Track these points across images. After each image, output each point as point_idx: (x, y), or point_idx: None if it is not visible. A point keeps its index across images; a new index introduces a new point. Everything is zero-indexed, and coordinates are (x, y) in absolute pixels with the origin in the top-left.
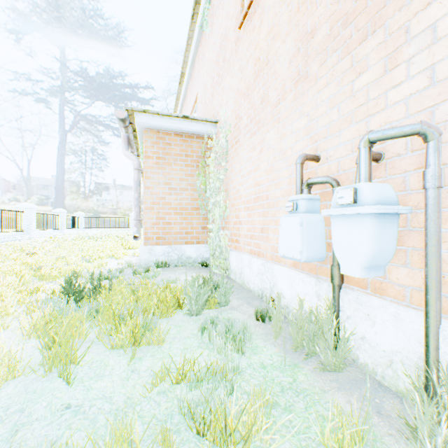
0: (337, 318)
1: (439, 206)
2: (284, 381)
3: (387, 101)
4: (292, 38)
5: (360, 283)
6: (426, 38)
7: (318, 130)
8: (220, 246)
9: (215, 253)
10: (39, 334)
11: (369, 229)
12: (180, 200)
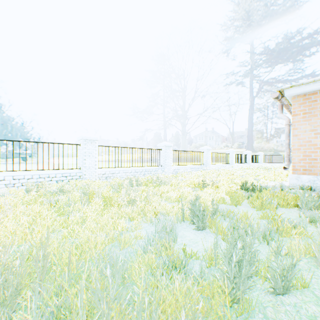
0: None
1: None
2: None
3: None
4: None
5: None
6: None
7: None
8: None
9: None
10: (230, 195)
11: None
12: None
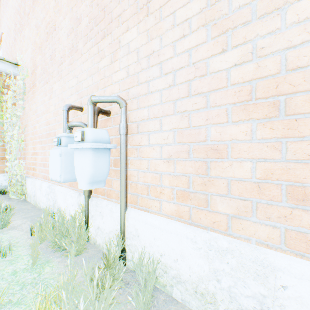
0: (88, 218)
1: (126, 145)
2: (29, 279)
3: (113, 80)
4: (69, 18)
5: (102, 192)
6: (126, 50)
7: (84, 89)
8: (17, 174)
9: (12, 181)
10: None
11: (90, 158)
12: None
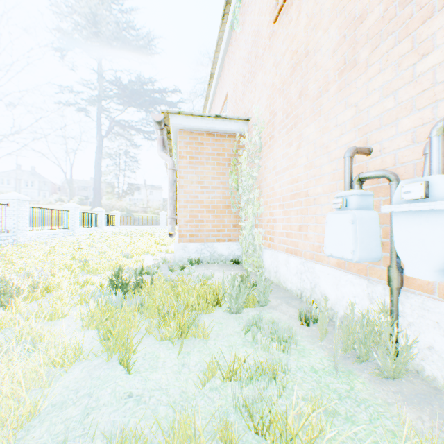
0: (396, 324)
1: None
2: (340, 389)
3: None
4: (337, 26)
5: (424, 286)
6: None
7: (369, 121)
8: (253, 244)
9: (247, 251)
10: (97, 324)
11: None
12: (212, 198)
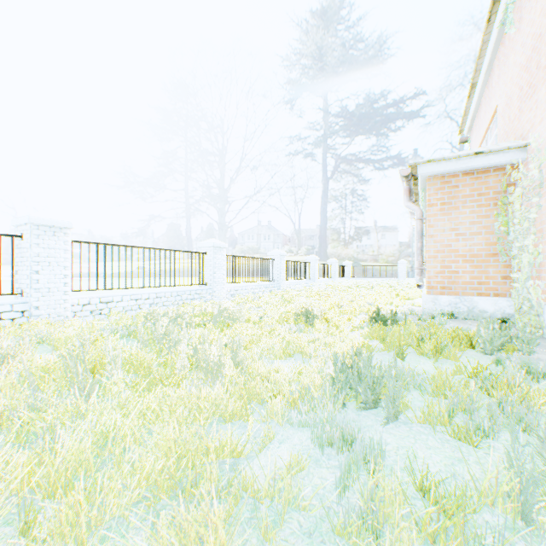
0: None
1: None
2: None
3: None
4: None
5: None
6: None
7: None
8: (529, 300)
9: (520, 308)
10: (375, 335)
11: None
12: (469, 246)
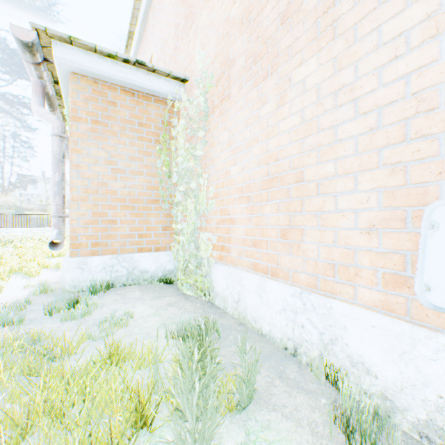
0: None
1: None
2: None
3: None
4: None
5: None
6: None
7: None
8: (197, 256)
9: (187, 267)
10: None
11: None
12: (130, 188)
